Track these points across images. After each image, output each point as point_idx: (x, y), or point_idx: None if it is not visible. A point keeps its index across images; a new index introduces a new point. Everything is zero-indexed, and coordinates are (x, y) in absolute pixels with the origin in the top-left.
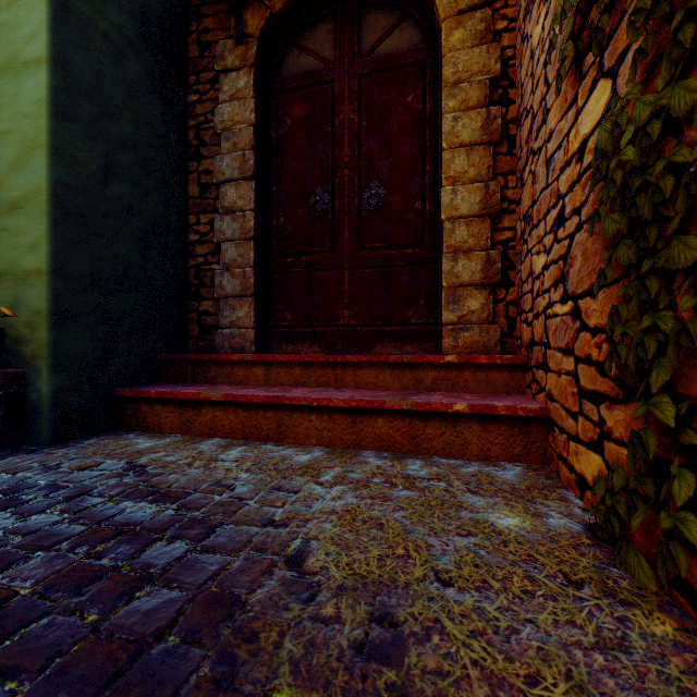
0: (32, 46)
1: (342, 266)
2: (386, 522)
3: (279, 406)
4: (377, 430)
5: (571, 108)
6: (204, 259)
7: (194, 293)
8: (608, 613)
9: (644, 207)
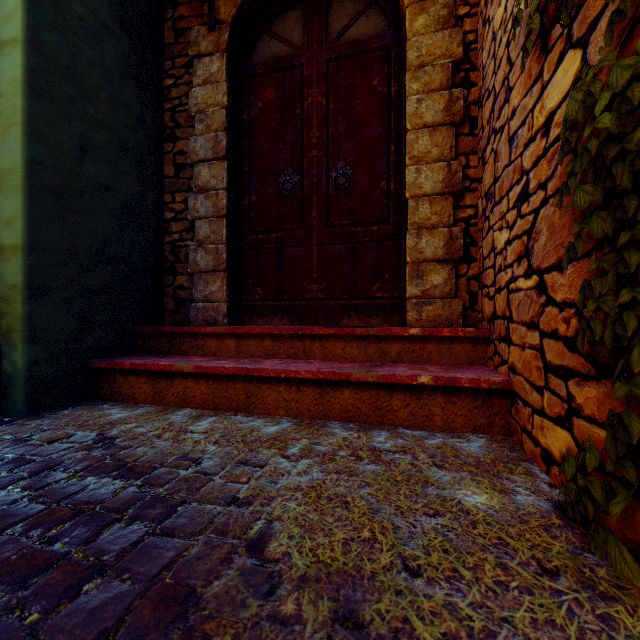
0: (7, 27)
1: (310, 242)
2: (351, 499)
3: (248, 378)
4: (343, 401)
5: (535, 83)
6: (179, 236)
7: (169, 268)
8: (589, 610)
9: (621, 176)
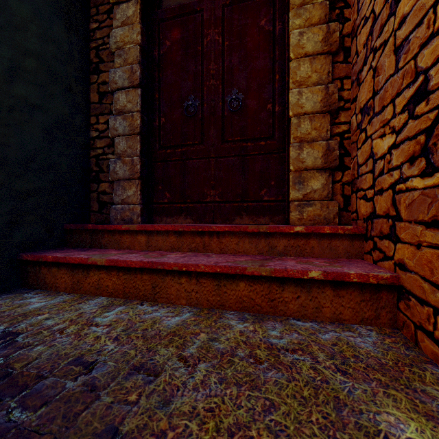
0: None
1: (209, 155)
2: (256, 434)
3: (154, 270)
4: (239, 293)
5: None
6: (102, 151)
7: (94, 177)
8: None
9: None
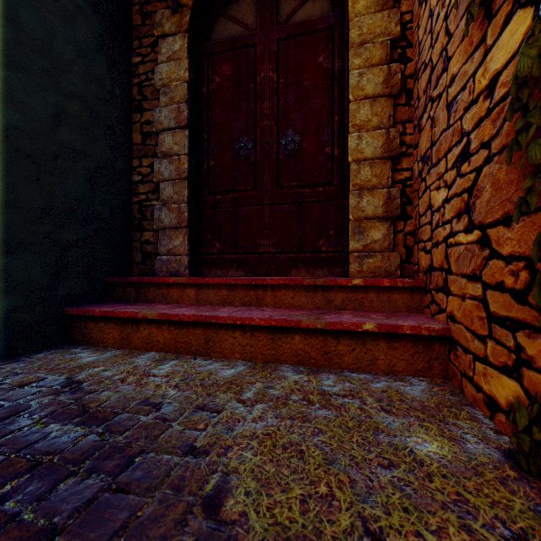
0: None
1: (263, 202)
2: (306, 448)
3: (207, 324)
4: (294, 346)
5: (477, 49)
6: (145, 196)
7: (137, 225)
8: None
9: None
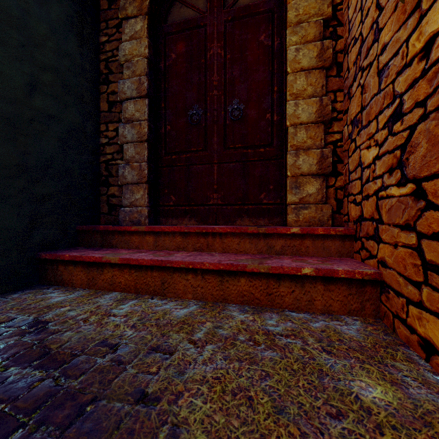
0: None
1: (212, 161)
2: (254, 394)
3: (163, 268)
4: (240, 288)
5: (411, 16)
6: (111, 156)
7: (104, 181)
8: None
9: None
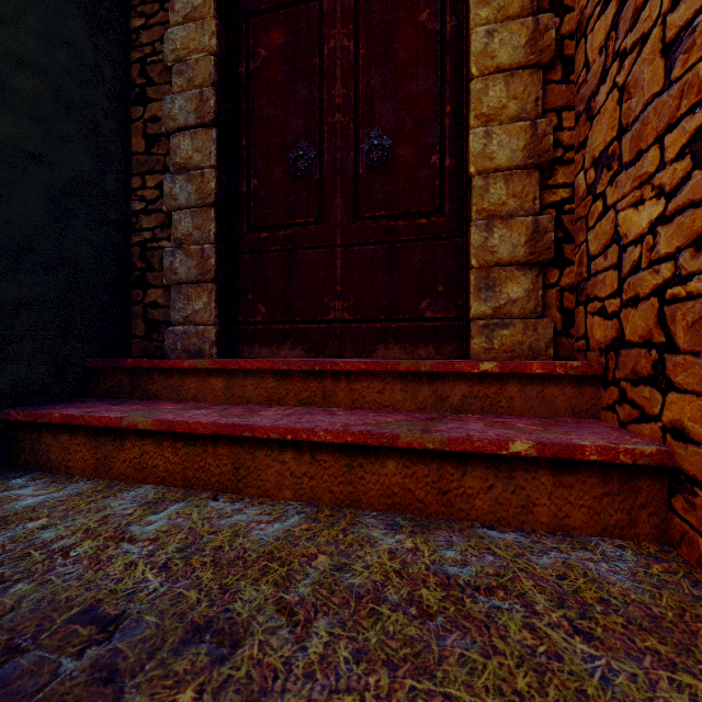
0: None
1: (333, 242)
2: None
3: (236, 439)
4: (385, 479)
5: None
6: (151, 234)
7: (138, 279)
8: None
9: None
